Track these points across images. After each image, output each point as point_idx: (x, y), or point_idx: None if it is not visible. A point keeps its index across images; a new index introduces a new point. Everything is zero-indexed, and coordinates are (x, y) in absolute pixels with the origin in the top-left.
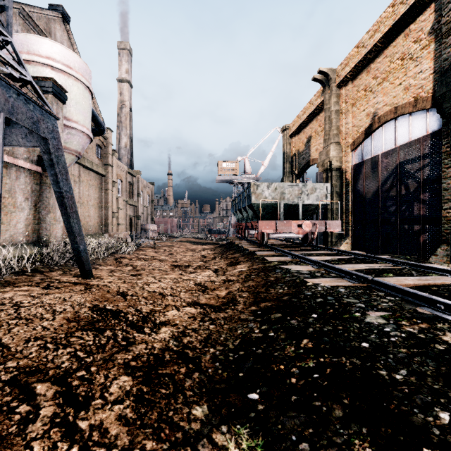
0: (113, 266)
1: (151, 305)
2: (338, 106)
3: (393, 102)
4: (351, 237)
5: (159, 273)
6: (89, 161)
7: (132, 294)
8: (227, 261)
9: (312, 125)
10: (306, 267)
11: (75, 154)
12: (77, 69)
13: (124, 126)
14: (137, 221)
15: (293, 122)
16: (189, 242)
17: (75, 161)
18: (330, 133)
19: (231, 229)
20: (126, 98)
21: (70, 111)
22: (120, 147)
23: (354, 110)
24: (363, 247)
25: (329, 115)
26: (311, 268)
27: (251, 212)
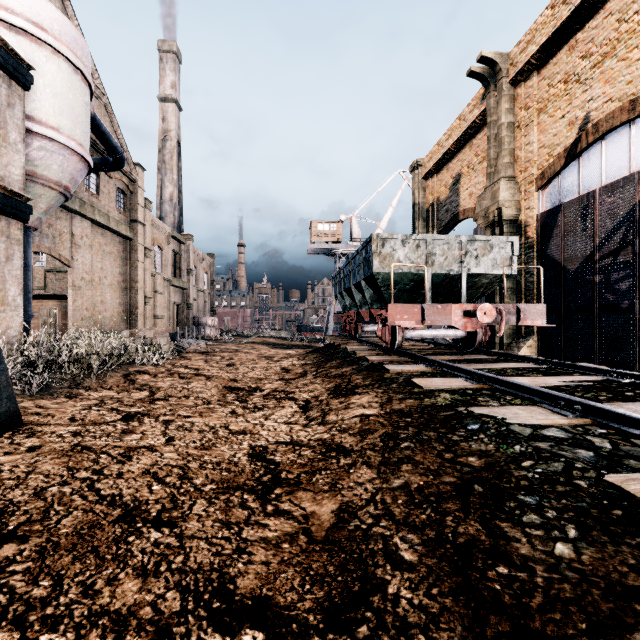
0: (115, 389)
1: (8, 633)
2: (512, 116)
3: (626, 92)
4: (537, 335)
5: (189, 410)
6: (103, 214)
7: (15, 528)
8: (328, 382)
9: (463, 155)
10: (538, 413)
11: (57, 189)
12: (58, 34)
13: (168, 168)
14: (186, 312)
15: (430, 154)
16: (265, 344)
17: (60, 202)
18: (498, 162)
19: (331, 324)
20: (172, 126)
21: (43, 108)
22: (163, 200)
23: (543, 119)
24: (561, 354)
25: (496, 132)
26: (553, 415)
27: (369, 291)
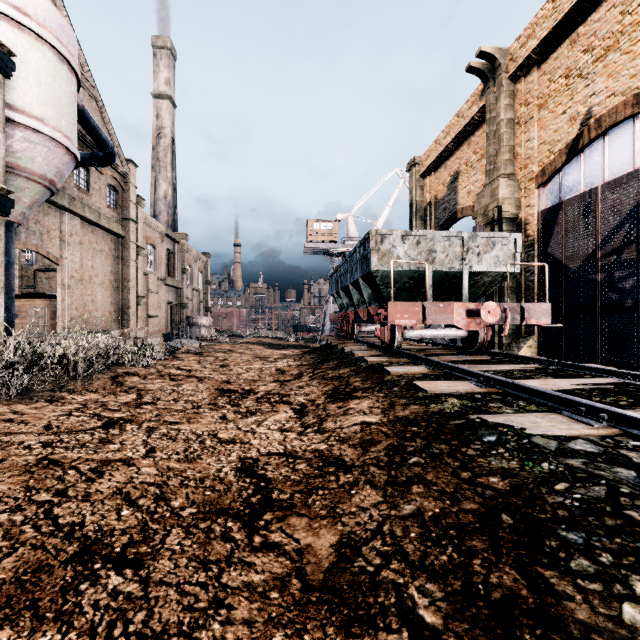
0: (101, 392)
1: None
2: (512, 113)
3: (630, 86)
4: (537, 335)
5: (177, 415)
6: (94, 211)
7: None
8: (324, 385)
9: (461, 152)
10: (559, 421)
11: (42, 182)
12: (42, 20)
13: (163, 166)
14: (181, 312)
15: (427, 152)
16: (261, 345)
17: (45, 196)
18: (497, 159)
19: (327, 324)
20: (166, 123)
21: (26, 97)
22: (157, 198)
23: (544, 115)
24: (562, 354)
25: (495, 129)
26: (577, 424)
27: (367, 289)
